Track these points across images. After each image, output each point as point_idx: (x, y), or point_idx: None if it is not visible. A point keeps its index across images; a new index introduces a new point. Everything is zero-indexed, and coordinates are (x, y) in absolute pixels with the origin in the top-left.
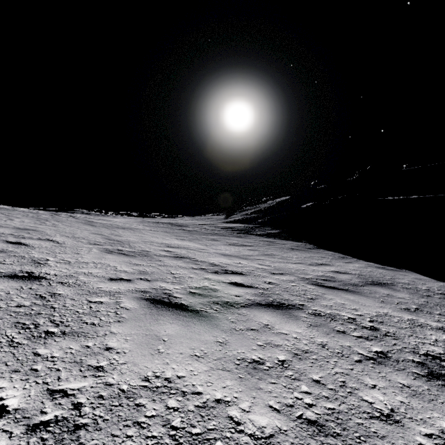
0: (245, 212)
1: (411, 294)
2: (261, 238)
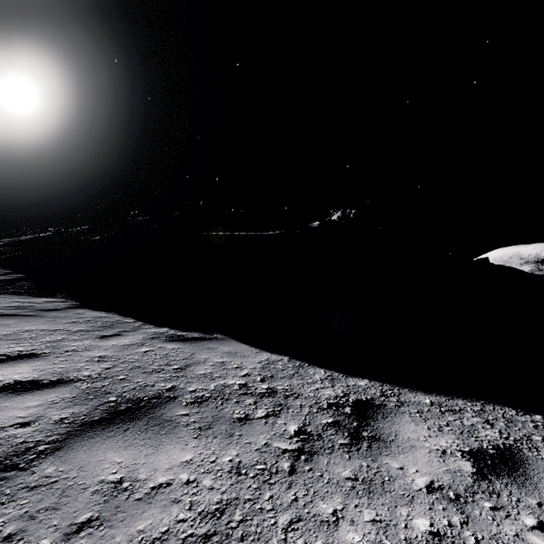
0: None
1: (205, 432)
2: None
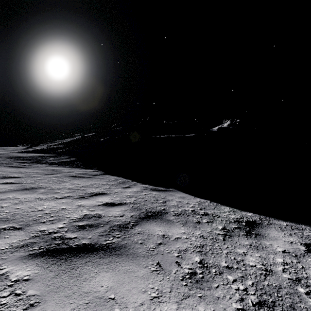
0: (51, 144)
1: (185, 225)
2: (48, 167)
